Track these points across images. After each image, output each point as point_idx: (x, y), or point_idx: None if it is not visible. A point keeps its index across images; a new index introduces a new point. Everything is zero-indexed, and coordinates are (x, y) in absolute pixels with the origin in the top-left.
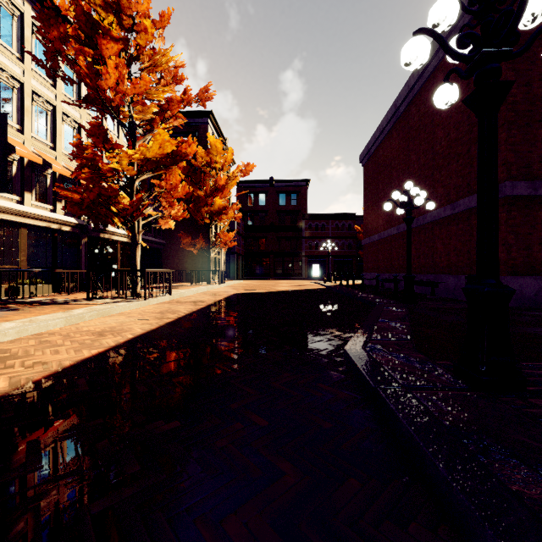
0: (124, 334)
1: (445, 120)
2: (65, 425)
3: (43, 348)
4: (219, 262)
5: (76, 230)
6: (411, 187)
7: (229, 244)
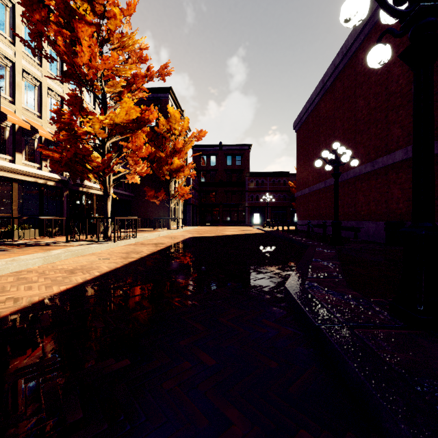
0: (92, 272)
1: (366, 92)
2: (18, 363)
3: (19, 284)
4: (178, 211)
5: (59, 185)
6: (338, 147)
7: (186, 196)
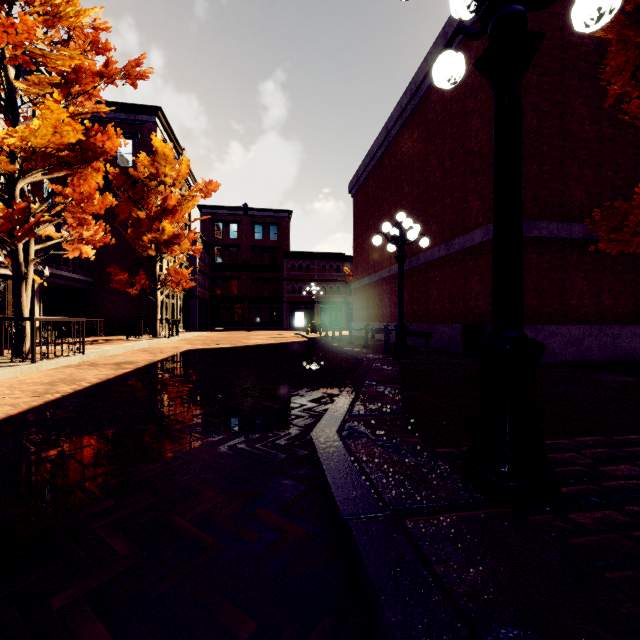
0: None
1: (440, 148)
2: None
3: None
4: (174, 308)
5: None
6: (403, 219)
7: (185, 284)
